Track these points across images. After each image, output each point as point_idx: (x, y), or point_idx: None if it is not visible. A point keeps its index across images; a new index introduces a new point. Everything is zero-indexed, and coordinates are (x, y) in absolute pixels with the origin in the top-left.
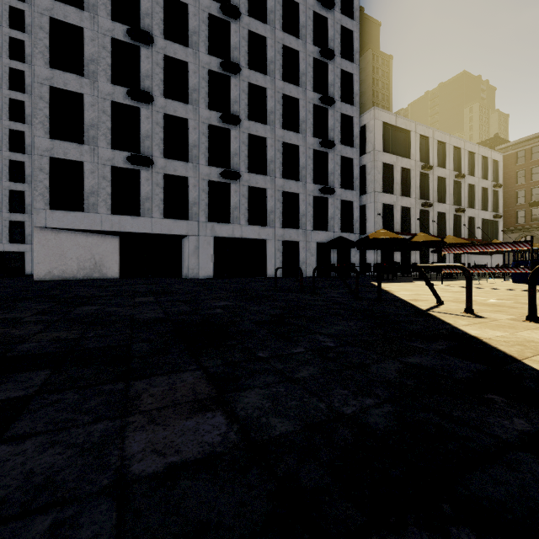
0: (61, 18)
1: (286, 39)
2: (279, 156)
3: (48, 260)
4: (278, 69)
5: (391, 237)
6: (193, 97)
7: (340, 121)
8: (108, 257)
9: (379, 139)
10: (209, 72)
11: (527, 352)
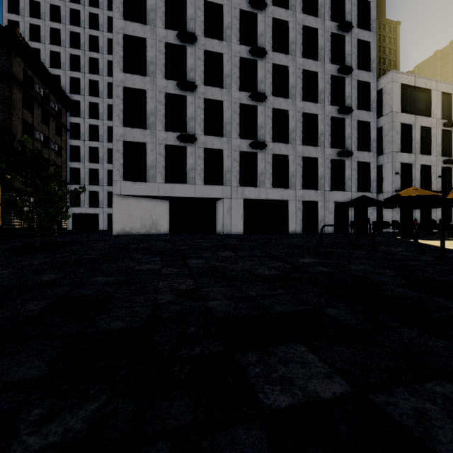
0: (131, 34)
1: (306, 19)
2: (299, 125)
3: (122, 220)
4: (298, 48)
5: (427, 194)
6: (226, 82)
7: (357, 88)
8: (161, 217)
9: (397, 101)
10: (239, 59)
11: None
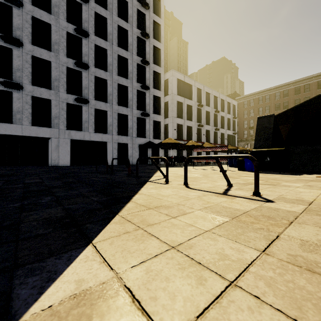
0: None
1: (120, 21)
2: (115, 91)
3: None
4: (114, 39)
5: (173, 142)
6: (55, 47)
7: (153, 75)
8: None
9: (175, 87)
10: (67, 33)
11: (142, 199)
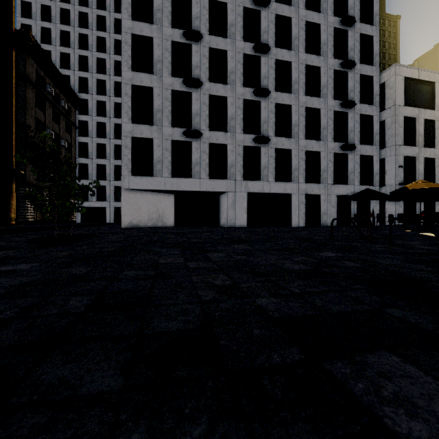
0: (139, 33)
1: (309, 15)
2: (302, 120)
3: (130, 213)
4: (301, 43)
5: (435, 187)
6: (231, 78)
7: (359, 82)
8: (167, 210)
9: (400, 94)
10: (243, 56)
11: None
